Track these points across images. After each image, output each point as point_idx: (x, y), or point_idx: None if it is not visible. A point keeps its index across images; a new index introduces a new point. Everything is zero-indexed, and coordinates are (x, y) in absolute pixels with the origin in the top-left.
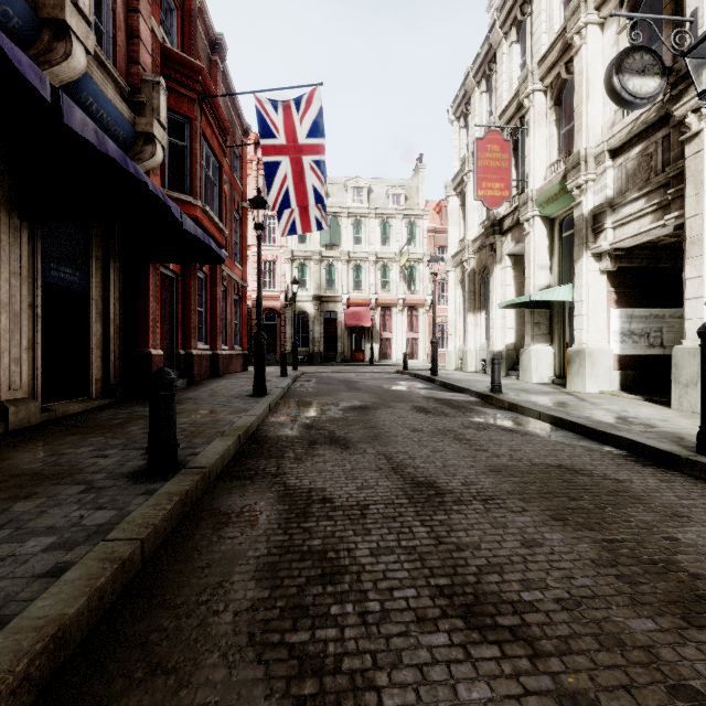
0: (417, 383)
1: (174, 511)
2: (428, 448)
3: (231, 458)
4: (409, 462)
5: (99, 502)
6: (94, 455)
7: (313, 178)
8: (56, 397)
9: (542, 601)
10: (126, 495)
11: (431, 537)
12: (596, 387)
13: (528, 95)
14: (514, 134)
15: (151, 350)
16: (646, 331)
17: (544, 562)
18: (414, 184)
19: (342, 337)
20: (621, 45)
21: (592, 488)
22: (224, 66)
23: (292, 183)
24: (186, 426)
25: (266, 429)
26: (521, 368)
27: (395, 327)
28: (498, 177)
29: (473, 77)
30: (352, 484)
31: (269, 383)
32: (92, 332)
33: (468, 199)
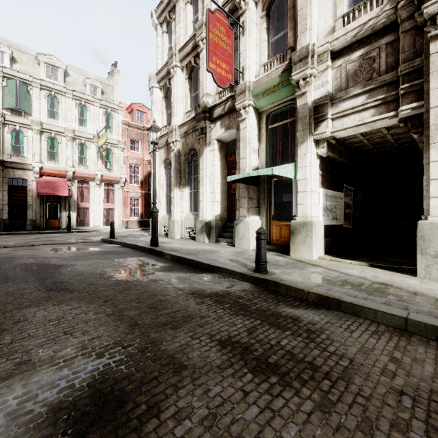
0: (145, 259)
1: None
2: None
3: None
4: None
5: None
6: None
7: None
8: None
9: None
10: None
11: None
12: (317, 254)
13: None
14: None
15: None
16: (331, 207)
17: None
18: (109, 83)
19: (33, 204)
20: None
21: None
22: None
23: None
24: None
25: None
26: (237, 237)
27: (93, 198)
28: (224, 57)
29: None
30: None
31: None
32: None
33: (175, 89)
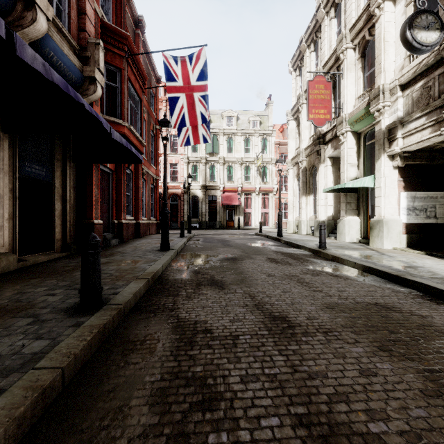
0: (269, 242)
1: (93, 340)
2: (280, 289)
3: (141, 295)
4: (267, 300)
5: (39, 333)
6: (46, 293)
7: (201, 107)
8: (30, 251)
9: (387, 433)
10: (60, 327)
11: (288, 366)
12: (390, 245)
13: (343, 51)
14: (333, 78)
15: (94, 220)
16: (425, 207)
17: (381, 391)
18: (266, 114)
19: (220, 211)
20: (408, 14)
21: (404, 322)
22: (144, 37)
23: (187, 111)
24: (113, 272)
25: (168, 274)
26: (338, 232)
27: (254, 205)
28: (322, 105)
29: (305, 42)
30: (226, 318)
31: (172, 241)
32: (54, 208)
33: (302, 121)
